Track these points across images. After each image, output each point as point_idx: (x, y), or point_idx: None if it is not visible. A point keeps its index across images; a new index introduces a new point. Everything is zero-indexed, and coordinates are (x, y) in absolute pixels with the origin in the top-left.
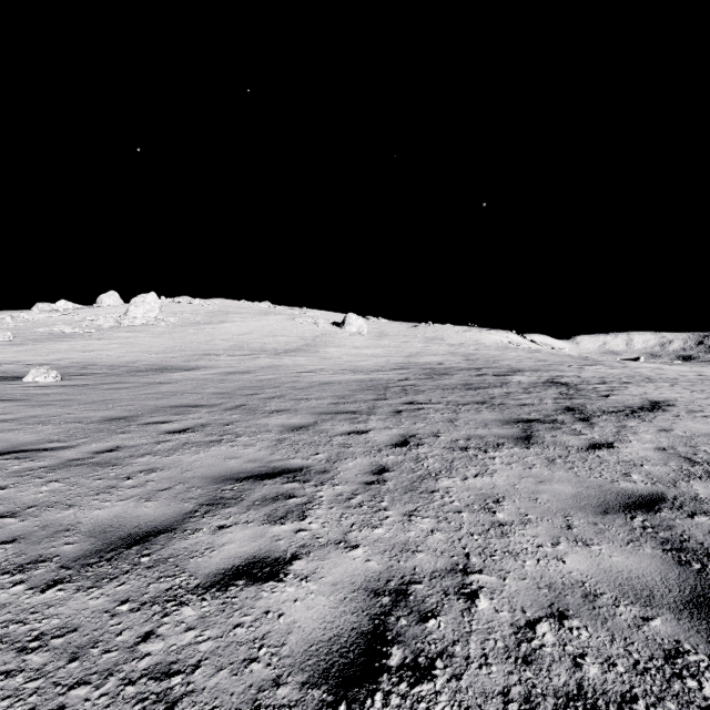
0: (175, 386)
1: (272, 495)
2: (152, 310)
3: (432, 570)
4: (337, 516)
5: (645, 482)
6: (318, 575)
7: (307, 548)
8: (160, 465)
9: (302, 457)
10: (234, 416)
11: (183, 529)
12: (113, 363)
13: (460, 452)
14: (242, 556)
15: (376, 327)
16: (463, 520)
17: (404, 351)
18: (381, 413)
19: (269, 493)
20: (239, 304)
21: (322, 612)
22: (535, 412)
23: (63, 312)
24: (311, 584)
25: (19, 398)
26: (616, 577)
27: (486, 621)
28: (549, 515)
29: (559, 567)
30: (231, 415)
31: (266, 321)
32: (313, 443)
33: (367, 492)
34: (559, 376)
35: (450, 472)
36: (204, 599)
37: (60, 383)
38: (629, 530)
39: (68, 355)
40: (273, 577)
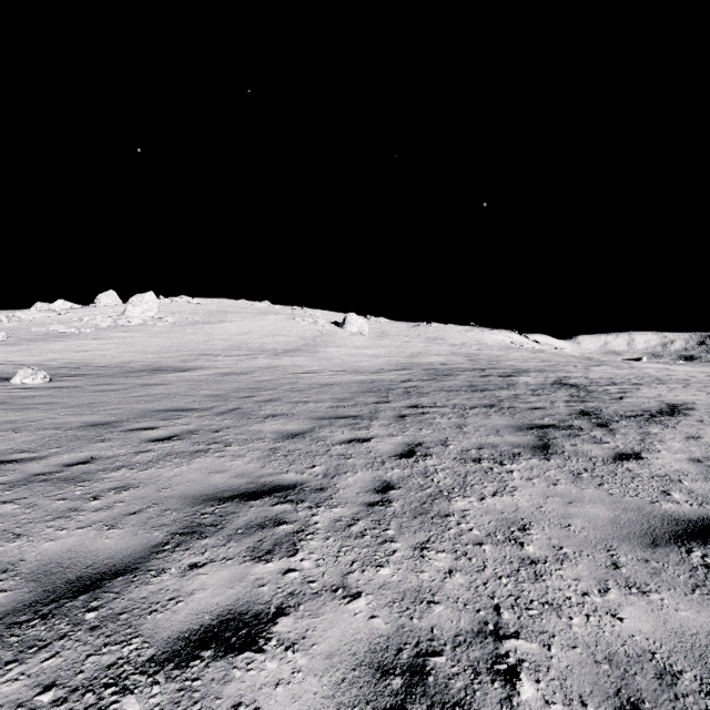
0: (168, 388)
1: (259, 520)
2: (150, 309)
3: (454, 633)
4: (335, 550)
5: (689, 502)
6: (309, 640)
7: (297, 598)
8: (135, 481)
9: (296, 471)
10: (226, 421)
11: (146, 569)
12: (107, 363)
13: (473, 464)
14: (214, 610)
15: (377, 327)
16: (486, 556)
17: (405, 351)
18: (383, 417)
19: (255, 517)
20: (238, 304)
21: (311, 706)
22: (548, 416)
23: (60, 311)
24: (298, 655)
25: (1, 401)
26: (692, 644)
27: None
28: (588, 548)
29: (616, 627)
30: (222, 420)
31: (266, 320)
32: (309, 453)
33: (370, 516)
34: (566, 377)
35: (465, 489)
36: (156, 682)
37: (48, 384)
38: (690, 570)
39: (62, 355)
40: (250, 644)
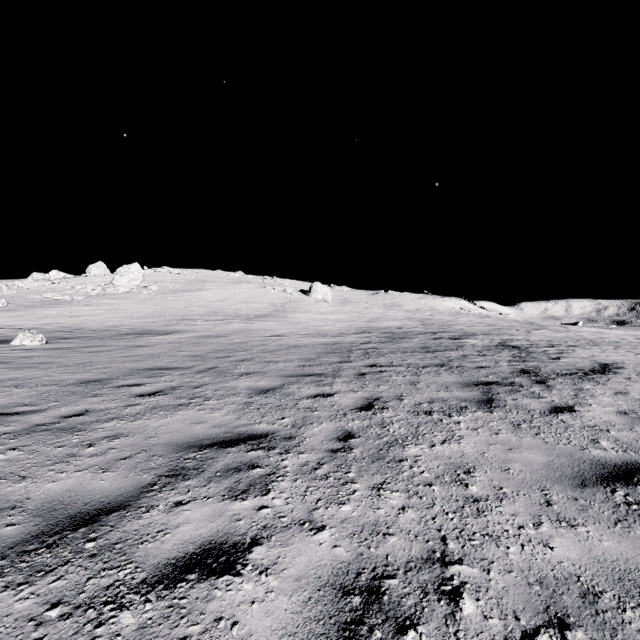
0: (152, 349)
1: (235, 464)
2: (135, 279)
3: (406, 560)
4: (302, 490)
5: (615, 449)
6: (280, 566)
7: (269, 530)
8: (125, 430)
9: (268, 422)
10: (205, 379)
11: (137, 506)
12: (97, 327)
13: (425, 416)
14: (197, 541)
15: (340, 295)
16: (435, 495)
17: (365, 316)
18: (345, 375)
19: (232, 462)
20: (214, 274)
21: (282, 620)
22: (492, 374)
23: (54, 281)
24: (271, 578)
25: (3, 361)
26: (613, 569)
27: (475, 633)
28: (525, 488)
29: (547, 555)
30: (201, 378)
31: (240, 289)
32: (279, 406)
33: (333, 461)
34: (510, 340)
35: (417, 438)
36: (148, 600)
37: (45, 346)
38: (613, 507)
39: (56, 320)
40: (229, 569)
